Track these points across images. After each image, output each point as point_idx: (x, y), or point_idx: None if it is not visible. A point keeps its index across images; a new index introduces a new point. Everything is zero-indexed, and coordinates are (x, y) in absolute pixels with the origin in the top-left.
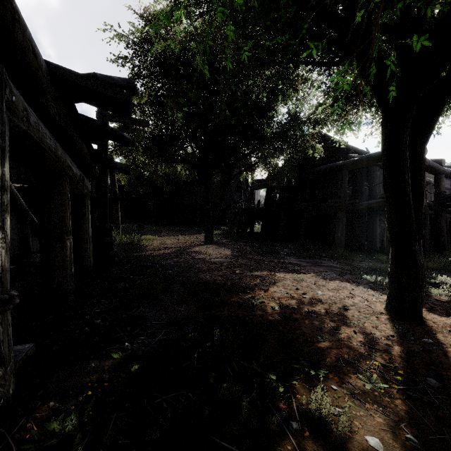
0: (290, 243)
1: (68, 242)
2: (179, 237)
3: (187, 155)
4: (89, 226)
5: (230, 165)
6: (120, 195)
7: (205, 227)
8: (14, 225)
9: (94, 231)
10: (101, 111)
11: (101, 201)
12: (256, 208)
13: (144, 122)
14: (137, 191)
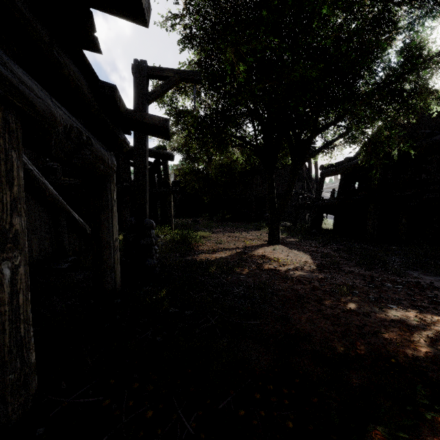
0: (386, 245)
1: (3, 268)
2: (235, 233)
3: (246, 136)
4: (114, 223)
5: (304, 142)
6: (173, 187)
7: (269, 223)
8: (43, 222)
9: (128, 230)
10: (138, 64)
11: (137, 188)
12: (330, 198)
13: (194, 74)
14: (192, 185)
